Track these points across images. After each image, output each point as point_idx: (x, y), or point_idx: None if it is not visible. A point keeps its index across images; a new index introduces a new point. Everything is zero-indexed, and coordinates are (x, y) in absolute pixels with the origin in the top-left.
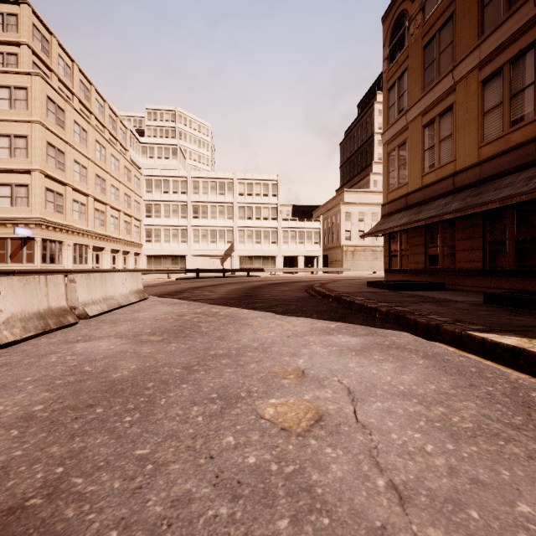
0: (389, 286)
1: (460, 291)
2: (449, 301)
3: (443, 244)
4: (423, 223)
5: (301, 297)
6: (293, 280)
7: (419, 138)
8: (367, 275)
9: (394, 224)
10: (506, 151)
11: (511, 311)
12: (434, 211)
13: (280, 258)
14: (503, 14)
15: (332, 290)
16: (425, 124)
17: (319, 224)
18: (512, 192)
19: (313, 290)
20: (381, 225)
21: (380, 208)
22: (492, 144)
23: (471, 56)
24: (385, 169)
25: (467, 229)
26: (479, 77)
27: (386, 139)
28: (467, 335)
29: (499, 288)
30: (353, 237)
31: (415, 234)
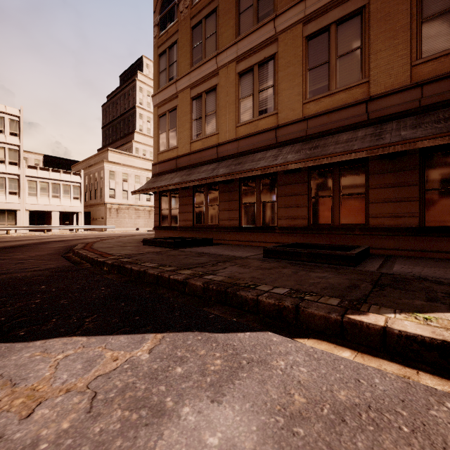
0: (168, 244)
1: (224, 244)
2: (238, 258)
3: (208, 204)
4: (197, 183)
5: (57, 270)
6: (44, 240)
7: (188, 108)
8: (131, 231)
9: (167, 182)
10: (256, 133)
11: (298, 266)
12: (204, 174)
13: (23, 213)
14: (254, 25)
15: (104, 253)
16: (194, 97)
17: (80, 179)
18: (267, 164)
19: (76, 254)
20: (153, 183)
21: (143, 172)
22: (246, 126)
23: (231, 49)
24: (156, 130)
25: (228, 193)
26: (237, 69)
27: (157, 102)
28: (354, 323)
29: (251, 241)
30: (117, 195)
31: (185, 194)
